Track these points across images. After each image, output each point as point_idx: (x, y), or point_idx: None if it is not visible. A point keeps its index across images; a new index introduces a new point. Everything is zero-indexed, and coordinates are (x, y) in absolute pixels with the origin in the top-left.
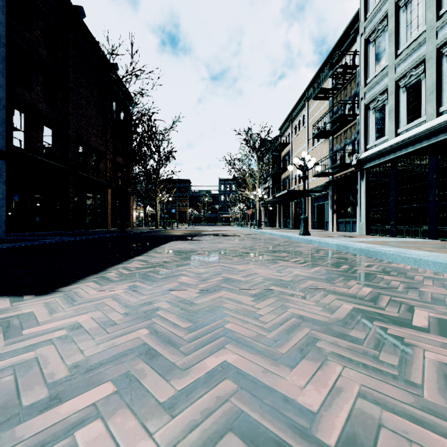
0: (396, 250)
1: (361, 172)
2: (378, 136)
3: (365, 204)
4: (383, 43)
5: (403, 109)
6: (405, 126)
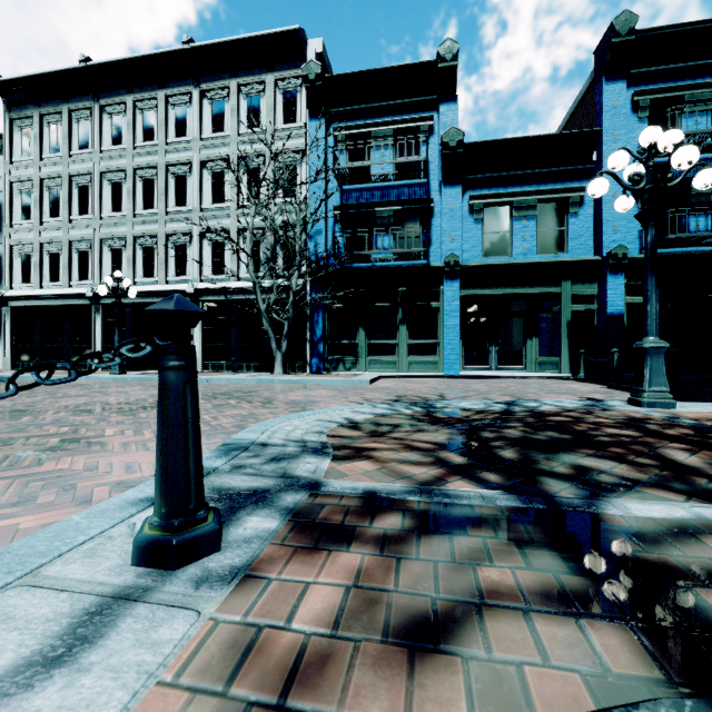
0: None
1: (6, 308)
2: (25, 280)
3: (11, 340)
4: (30, 200)
5: (47, 268)
6: (49, 282)
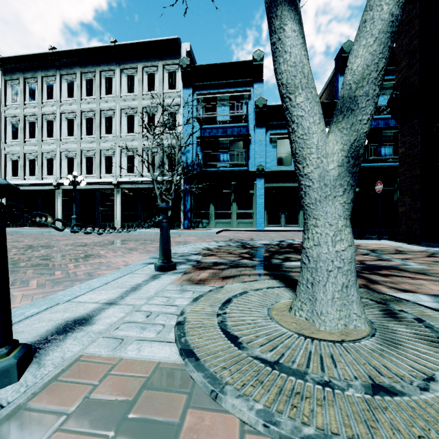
0: (27, 230)
1: None
2: (14, 174)
3: None
4: (17, 128)
5: (28, 168)
6: (29, 176)
